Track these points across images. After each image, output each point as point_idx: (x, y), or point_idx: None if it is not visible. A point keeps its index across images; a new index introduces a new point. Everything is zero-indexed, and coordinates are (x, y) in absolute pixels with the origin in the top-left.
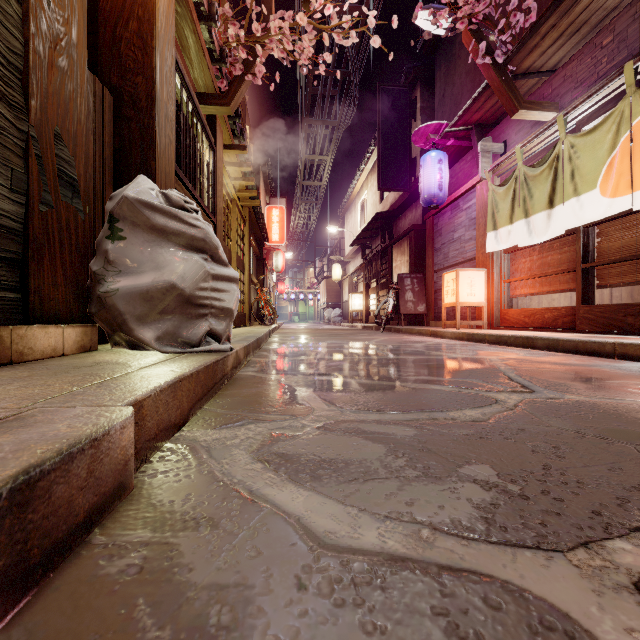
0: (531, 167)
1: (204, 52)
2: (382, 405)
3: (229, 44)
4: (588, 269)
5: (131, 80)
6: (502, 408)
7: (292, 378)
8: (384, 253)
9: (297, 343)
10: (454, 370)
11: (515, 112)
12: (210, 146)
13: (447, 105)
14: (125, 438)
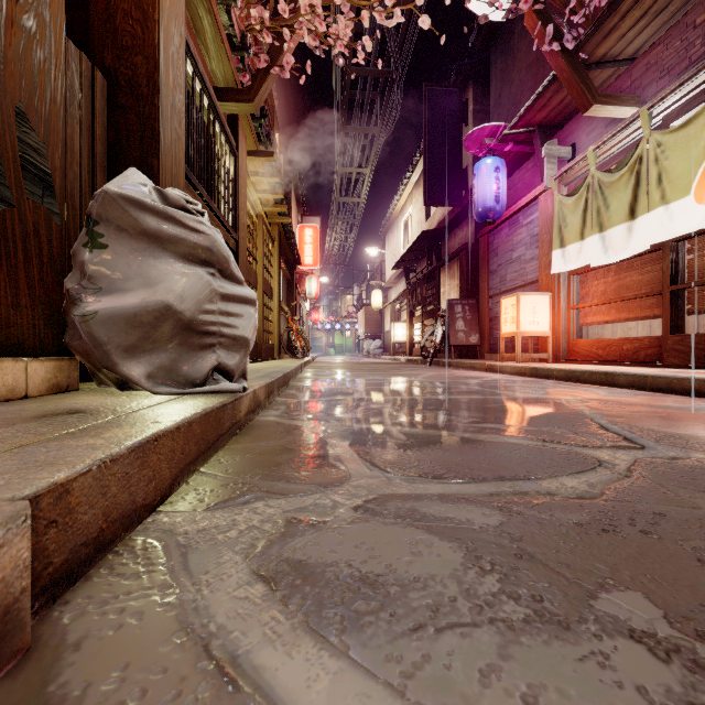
0: (607, 172)
1: (222, 37)
2: (444, 468)
3: (252, 30)
4: (677, 292)
5: (129, 60)
6: (613, 474)
7: (323, 425)
8: (431, 277)
9: (332, 379)
10: (527, 415)
11: (588, 107)
12: (231, 150)
13: (504, 106)
14: (3, 565)
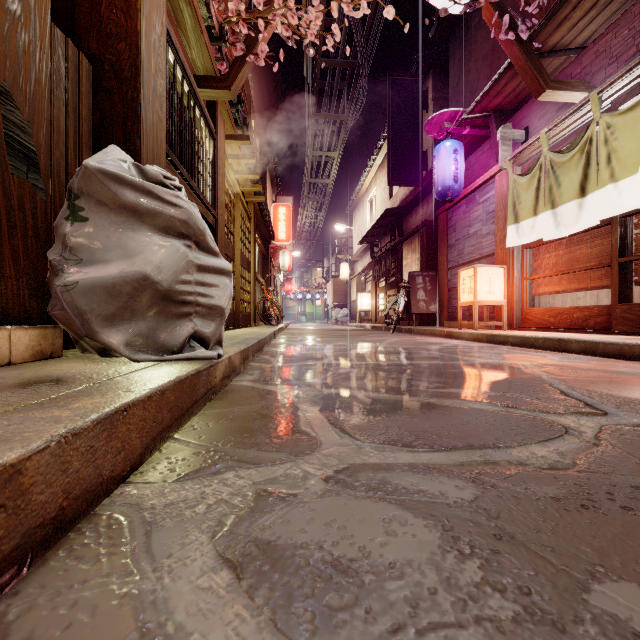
0: (559, 153)
1: (201, 28)
2: (413, 435)
3: (229, 22)
4: (625, 264)
5: (113, 47)
6: (581, 442)
7: (294, 390)
8: (394, 251)
9: (303, 345)
10: (488, 380)
11: (541, 93)
12: (210, 134)
13: (462, 93)
14: None
